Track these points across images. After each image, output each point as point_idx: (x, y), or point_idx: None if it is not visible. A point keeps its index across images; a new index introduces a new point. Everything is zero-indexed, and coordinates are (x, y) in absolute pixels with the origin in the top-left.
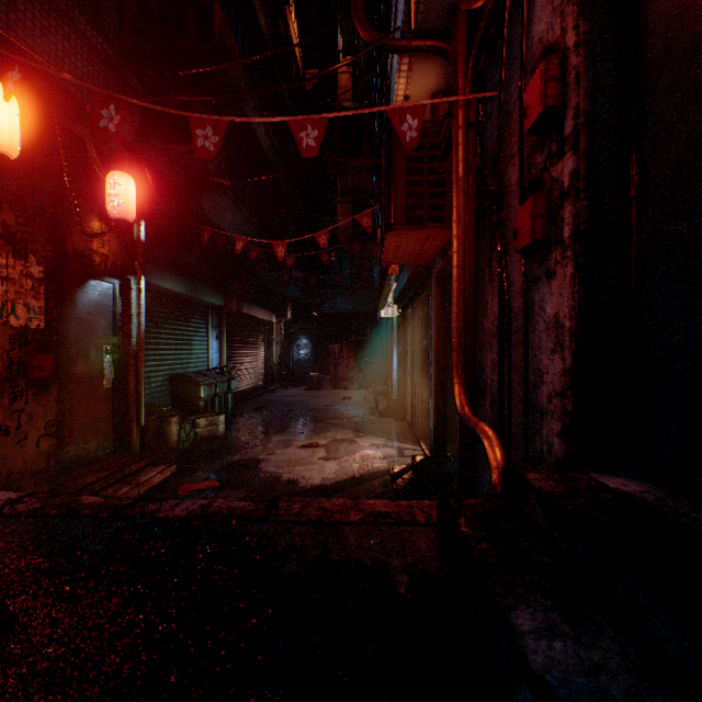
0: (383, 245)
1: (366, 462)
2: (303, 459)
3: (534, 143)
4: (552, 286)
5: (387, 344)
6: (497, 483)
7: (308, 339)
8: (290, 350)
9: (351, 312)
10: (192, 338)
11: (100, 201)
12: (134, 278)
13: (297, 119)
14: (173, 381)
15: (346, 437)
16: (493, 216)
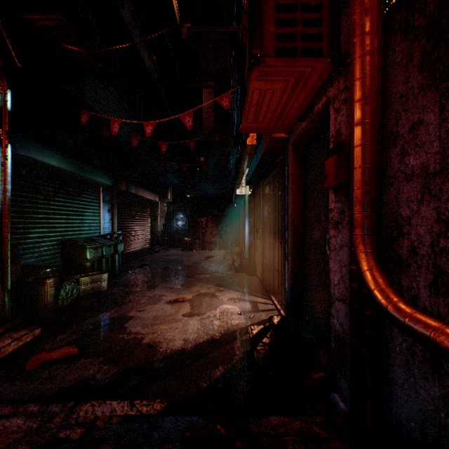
0: (244, 102)
1: (226, 318)
2: (168, 315)
3: None
4: None
5: (240, 218)
6: None
7: (184, 214)
8: (171, 222)
9: (214, 195)
10: (84, 210)
11: None
12: None
13: None
14: (64, 245)
15: (208, 291)
16: None
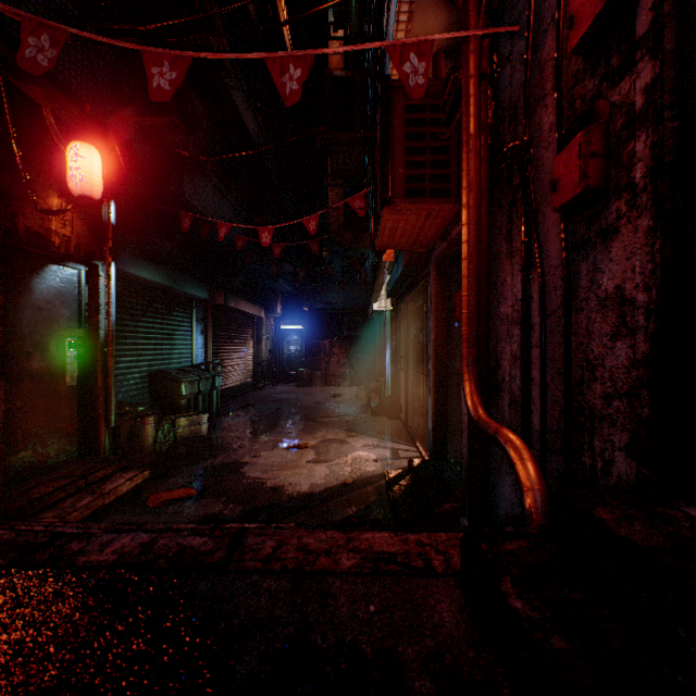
0: (378, 225)
1: (359, 465)
2: (290, 462)
3: (580, 67)
4: (611, 249)
5: (379, 340)
6: (533, 509)
7: (299, 335)
8: (280, 346)
9: (342, 307)
10: (174, 332)
11: (60, 175)
12: (102, 263)
13: (276, 55)
14: (153, 377)
15: (337, 437)
16: (513, 178)
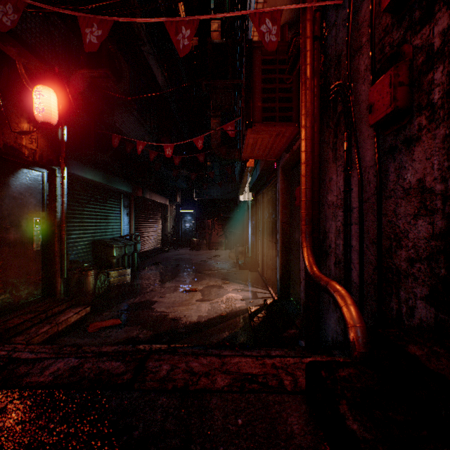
0: (243, 142)
1: (231, 303)
2: (185, 300)
3: (389, 23)
4: (414, 152)
5: (244, 220)
6: (355, 341)
7: (192, 216)
8: (179, 224)
9: (220, 198)
10: (109, 214)
11: (29, 108)
12: (58, 168)
13: (172, 19)
14: (94, 244)
15: (216, 283)
16: (337, 107)
